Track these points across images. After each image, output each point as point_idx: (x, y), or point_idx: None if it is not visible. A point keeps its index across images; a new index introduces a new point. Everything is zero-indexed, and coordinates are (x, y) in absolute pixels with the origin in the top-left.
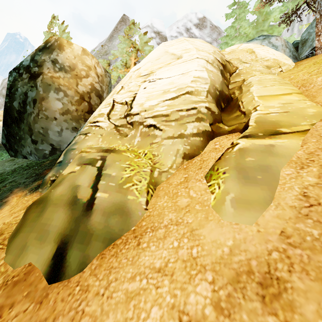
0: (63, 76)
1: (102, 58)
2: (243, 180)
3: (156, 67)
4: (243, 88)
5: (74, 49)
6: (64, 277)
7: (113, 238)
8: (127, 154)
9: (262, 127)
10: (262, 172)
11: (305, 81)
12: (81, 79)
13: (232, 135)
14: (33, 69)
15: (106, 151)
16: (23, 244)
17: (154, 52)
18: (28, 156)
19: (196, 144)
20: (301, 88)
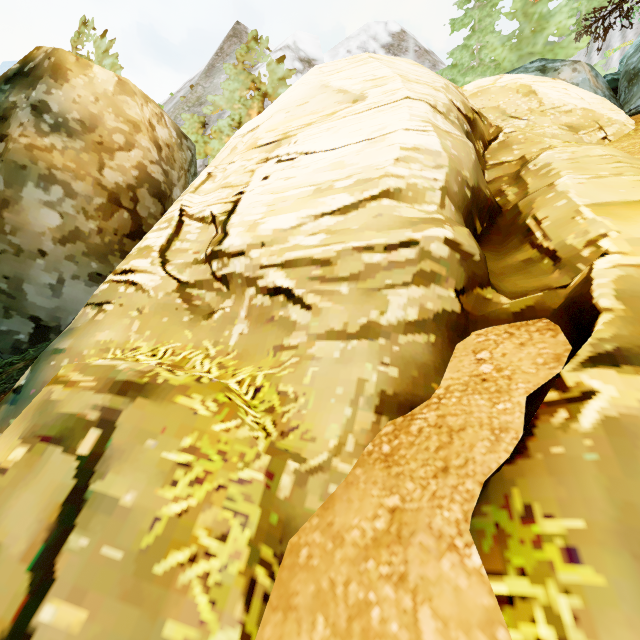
0: (63, 146)
1: (191, 111)
2: None
3: (298, 122)
4: (529, 179)
5: (96, 79)
6: None
7: None
8: (190, 400)
9: None
10: None
11: None
12: (112, 154)
13: (527, 328)
14: None
15: (124, 388)
16: None
17: (295, 88)
18: None
19: (419, 357)
20: None
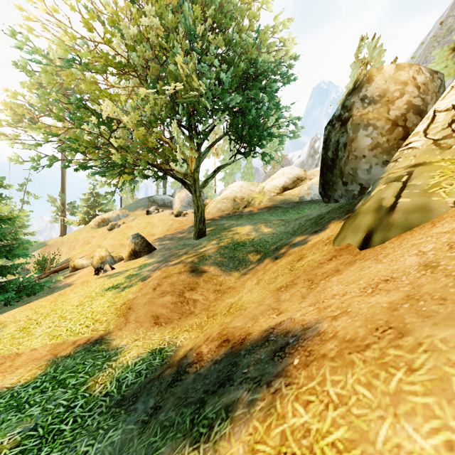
0: (372, 109)
1: (440, 44)
2: None
3: None
4: None
5: (385, 72)
6: (370, 247)
7: (411, 227)
8: (439, 163)
9: None
10: None
11: None
12: (393, 103)
13: None
14: (343, 116)
15: (414, 166)
16: (343, 236)
17: None
18: (339, 199)
19: None
20: None
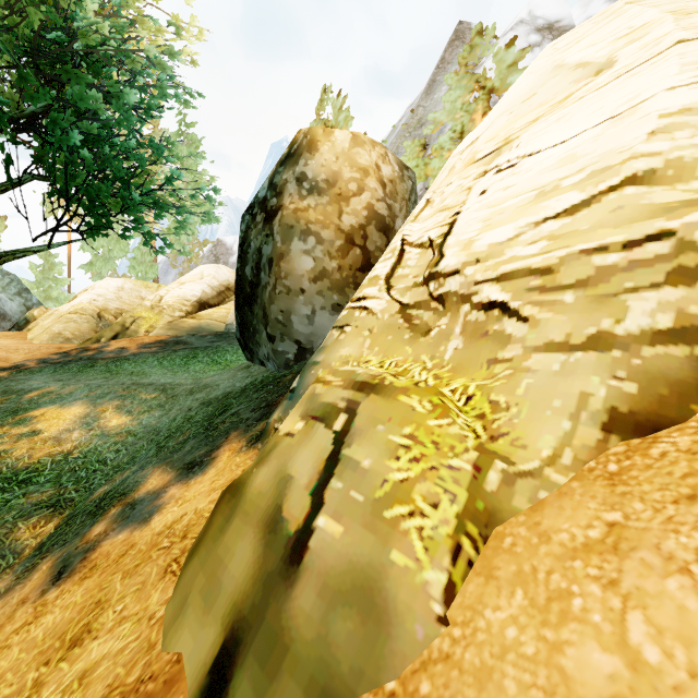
0: (315, 204)
1: (411, 136)
2: None
3: (522, 122)
4: None
5: (336, 141)
6: None
7: (332, 693)
8: (410, 399)
9: None
10: None
11: None
12: (347, 201)
13: None
14: (270, 203)
15: (361, 387)
16: (187, 593)
17: (520, 82)
18: (266, 362)
19: (672, 373)
20: None
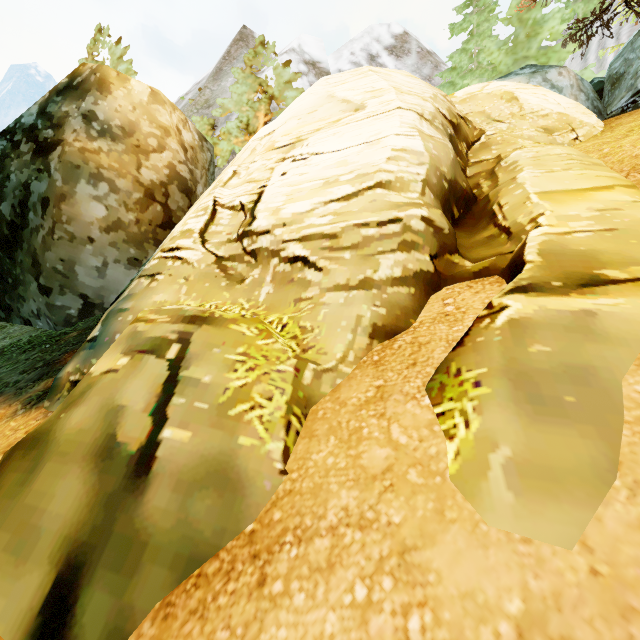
0: (108, 149)
1: (199, 113)
2: (530, 408)
3: (309, 128)
4: (500, 174)
5: (133, 91)
6: None
7: (198, 556)
8: (239, 327)
9: (559, 265)
10: (576, 386)
11: (639, 159)
12: (147, 155)
13: (482, 282)
14: (43, 133)
15: (193, 320)
16: None
17: (305, 98)
18: (34, 320)
19: (402, 302)
20: (632, 174)
